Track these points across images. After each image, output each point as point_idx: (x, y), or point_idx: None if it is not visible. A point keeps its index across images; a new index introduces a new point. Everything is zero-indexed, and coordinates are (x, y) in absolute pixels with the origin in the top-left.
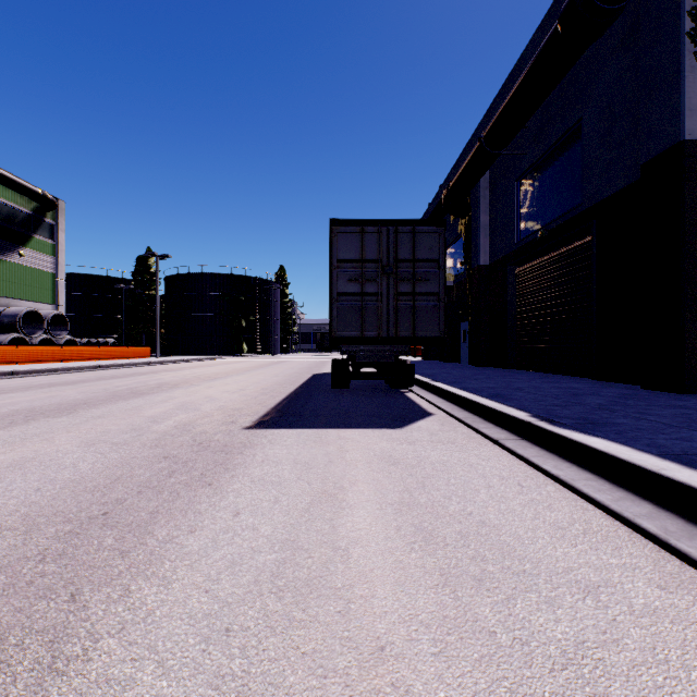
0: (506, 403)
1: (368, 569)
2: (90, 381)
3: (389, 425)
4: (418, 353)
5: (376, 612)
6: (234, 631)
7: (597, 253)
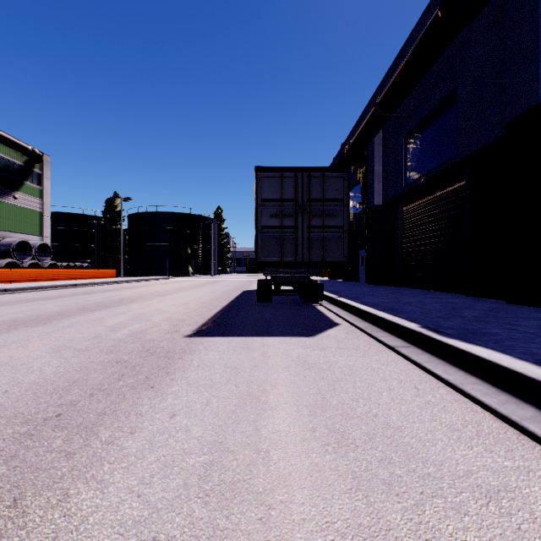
0: (399, 315)
1: (287, 471)
2: (66, 297)
3: (303, 333)
4: (325, 274)
5: (294, 519)
6: (160, 540)
7: (469, 194)
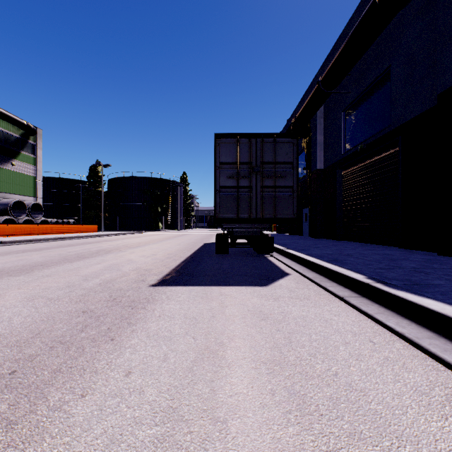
0: (344, 266)
1: (247, 451)
2: (52, 248)
3: (258, 283)
4: (274, 229)
5: None
6: None
7: (402, 159)
